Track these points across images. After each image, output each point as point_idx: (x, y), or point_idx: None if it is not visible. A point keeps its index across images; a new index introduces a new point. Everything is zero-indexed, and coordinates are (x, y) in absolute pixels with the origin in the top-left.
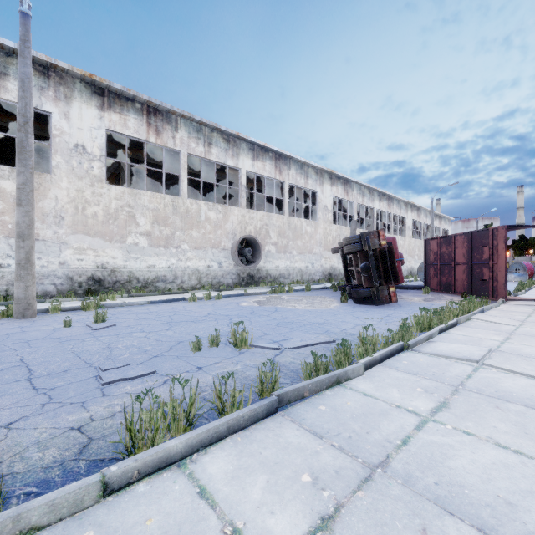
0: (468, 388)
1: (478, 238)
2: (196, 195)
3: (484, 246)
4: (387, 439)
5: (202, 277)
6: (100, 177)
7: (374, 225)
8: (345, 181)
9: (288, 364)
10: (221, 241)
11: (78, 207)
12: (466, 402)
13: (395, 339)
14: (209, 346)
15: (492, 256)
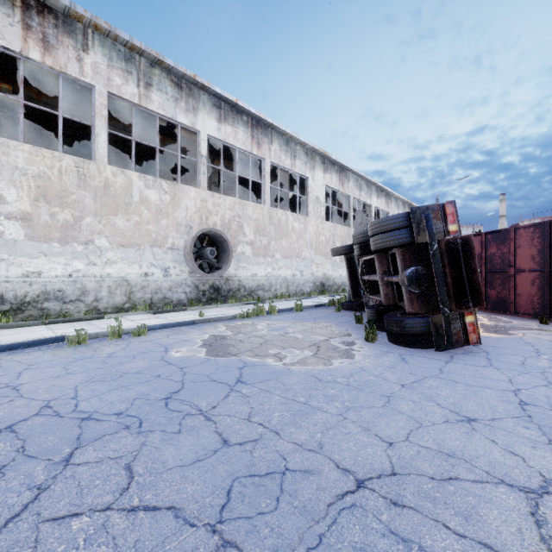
0: None
1: None
2: None
3: None
4: None
5: (135, 291)
6: None
7: None
8: (340, 169)
9: None
10: (167, 235)
11: None
12: None
13: None
14: None
15: None
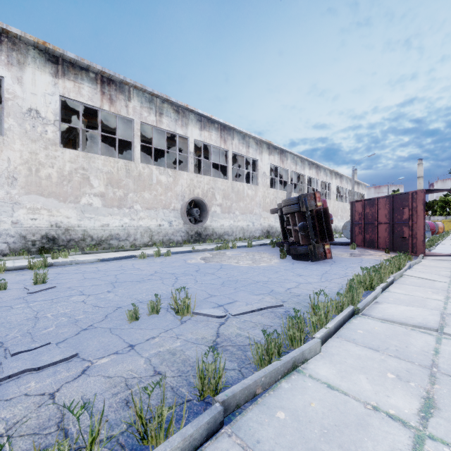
0: (444, 371)
1: (399, 201)
2: (151, 161)
3: (404, 207)
4: None
5: (154, 235)
6: (54, 141)
7: (305, 189)
8: (281, 151)
9: (234, 337)
10: (171, 202)
11: (31, 169)
12: None
13: (345, 303)
14: (148, 314)
15: (412, 216)
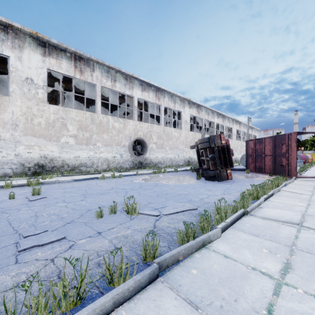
0: (300, 248)
1: (279, 140)
2: (107, 113)
3: (283, 144)
4: (253, 308)
5: (110, 163)
6: (43, 99)
7: (215, 132)
8: (197, 106)
9: (165, 228)
10: (122, 141)
11: (27, 118)
12: (304, 262)
13: (239, 207)
14: (109, 213)
15: (288, 150)
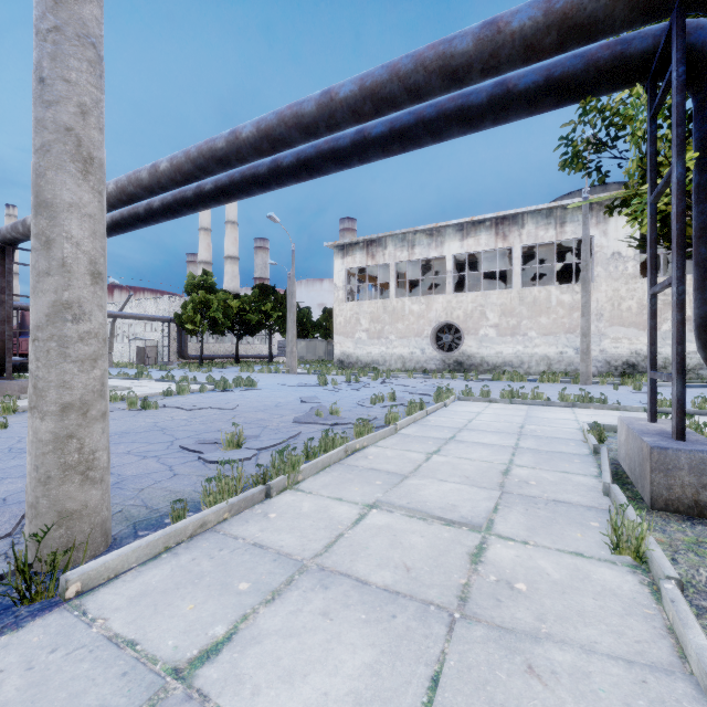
0: None
1: None
2: None
3: None
4: None
5: None
6: (634, 274)
7: None
8: None
9: None
10: None
11: (613, 304)
12: None
13: None
14: None
15: None
